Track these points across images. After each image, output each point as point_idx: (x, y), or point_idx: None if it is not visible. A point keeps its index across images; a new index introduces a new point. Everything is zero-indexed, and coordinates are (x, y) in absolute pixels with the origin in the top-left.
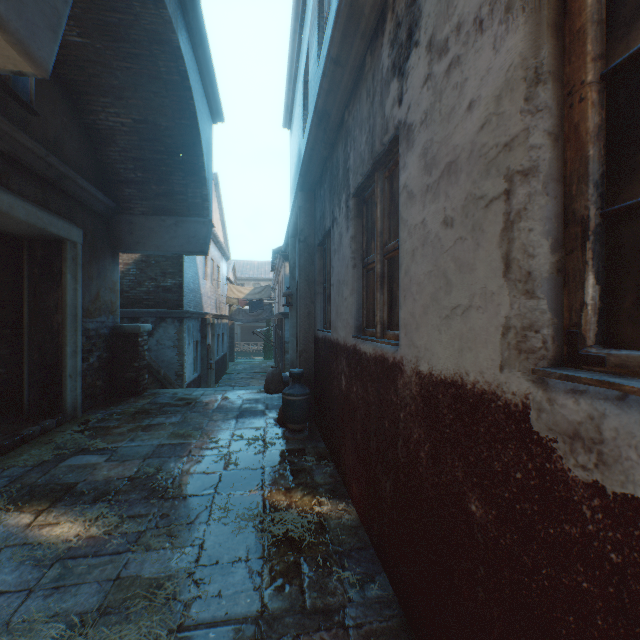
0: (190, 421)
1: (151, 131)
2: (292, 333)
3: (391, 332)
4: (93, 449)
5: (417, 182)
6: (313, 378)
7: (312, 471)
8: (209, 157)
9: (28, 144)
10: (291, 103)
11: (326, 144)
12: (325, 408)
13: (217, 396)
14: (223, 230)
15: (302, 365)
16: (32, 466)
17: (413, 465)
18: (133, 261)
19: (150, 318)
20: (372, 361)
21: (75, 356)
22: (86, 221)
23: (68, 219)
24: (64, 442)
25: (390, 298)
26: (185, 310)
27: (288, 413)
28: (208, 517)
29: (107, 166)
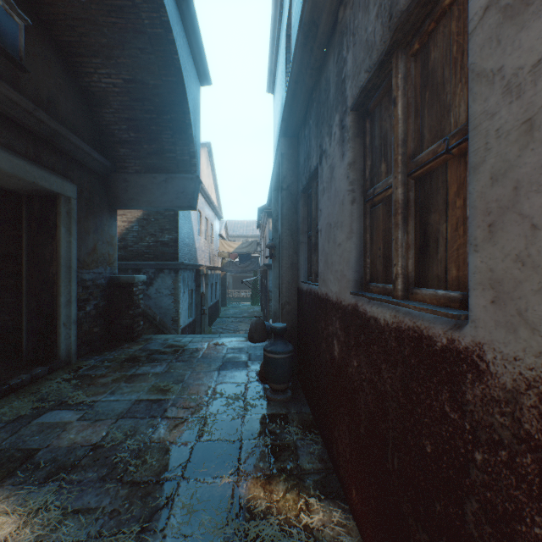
0: (173, 372)
1: (140, 90)
2: (275, 284)
3: (427, 291)
4: (72, 403)
5: None
6: (296, 332)
7: (296, 449)
8: (196, 116)
9: (13, 97)
10: (274, 66)
11: (312, 70)
12: (310, 369)
13: (203, 344)
14: (216, 193)
15: (284, 318)
16: (6, 422)
17: None
18: (136, 219)
19: (150, 269)
20: (391, 333)
21: (69, 305)
22: (82, 178)
23: (63, 175)
24: (48, 392)
25: (422, 237)
26: (180, 262)
27: (269, 372)
28: (166, 521)
29: (103, 128)
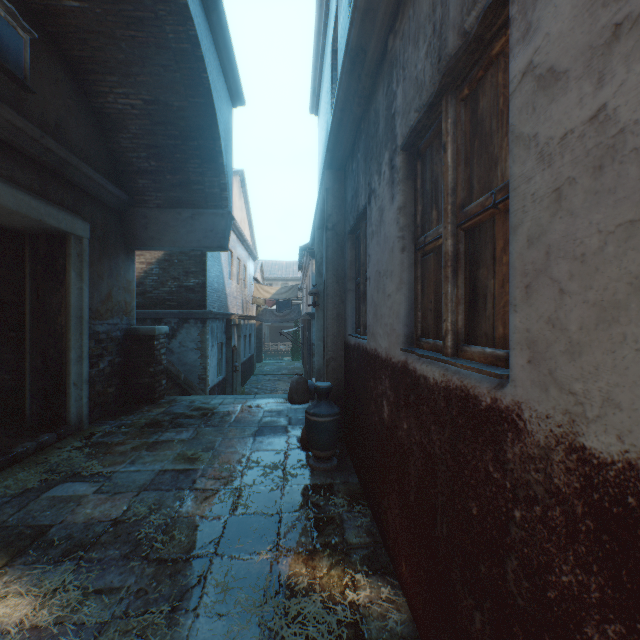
0: (202, 438)
1: (163, 113)
2: (319, 336)
3: (475, 348)
4: (86, 474)
5: (572, 39)
6: (343, 392)
7: (342, 522)
8: (228, 142)
9: (17, 122)
10: (318, 84)
11: (360, 98)
12: (358, 434)
13: (236, 406)
14: (250, 229)
15: (330, 376)
16: (11, 496)
17: (557, 636)
18: (156, 260)
19: (173, 319)
20: (439, 393)
21: (80, 362)
22: (95, 214)
23: (73, 211)
24: (58, 462)
25: (471, 292)
26: (208, 311)
27: (312, 437)
28: (198, 600)
29: (119, 155)
